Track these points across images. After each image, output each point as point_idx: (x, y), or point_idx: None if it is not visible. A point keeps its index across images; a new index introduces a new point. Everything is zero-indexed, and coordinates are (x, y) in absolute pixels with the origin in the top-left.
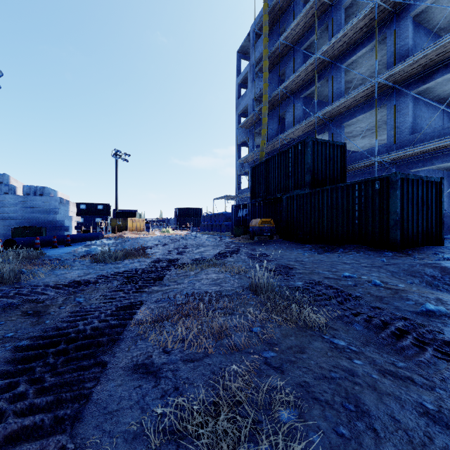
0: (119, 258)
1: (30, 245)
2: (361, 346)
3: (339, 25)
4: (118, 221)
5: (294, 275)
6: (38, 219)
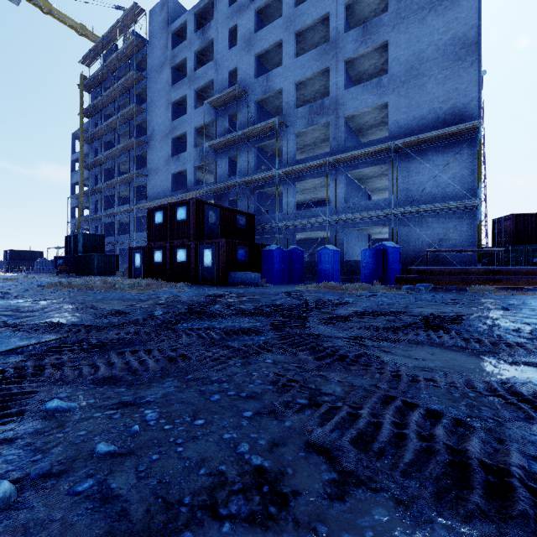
0: None
1: None
2: None
3: (117, 171)
4: None
5: None
6: None
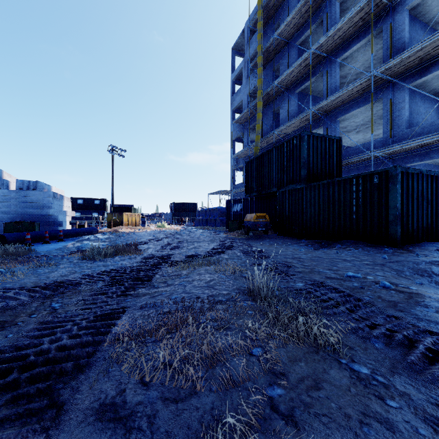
0: (109, 255)
1: (21, 241)
2: (389, 374)
3: (334, 20)
4: (114, 215)
5: (293, 275)
6: (31, 214)
